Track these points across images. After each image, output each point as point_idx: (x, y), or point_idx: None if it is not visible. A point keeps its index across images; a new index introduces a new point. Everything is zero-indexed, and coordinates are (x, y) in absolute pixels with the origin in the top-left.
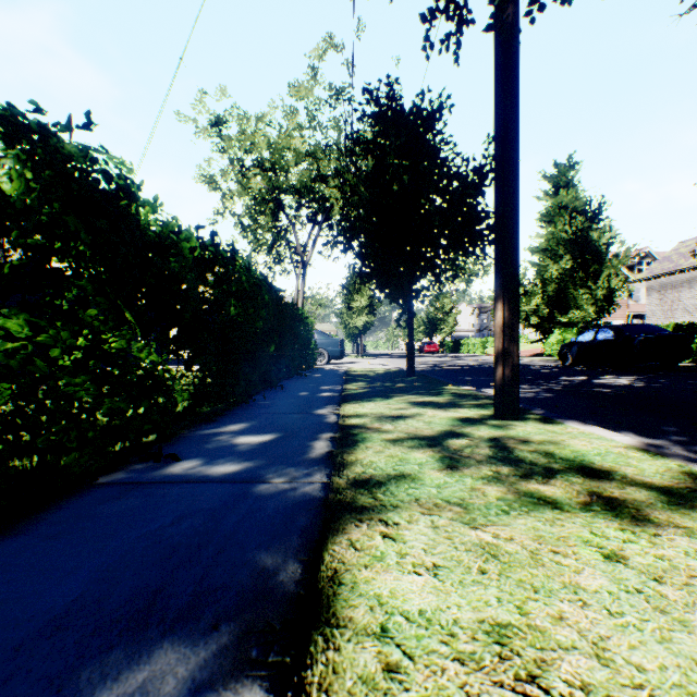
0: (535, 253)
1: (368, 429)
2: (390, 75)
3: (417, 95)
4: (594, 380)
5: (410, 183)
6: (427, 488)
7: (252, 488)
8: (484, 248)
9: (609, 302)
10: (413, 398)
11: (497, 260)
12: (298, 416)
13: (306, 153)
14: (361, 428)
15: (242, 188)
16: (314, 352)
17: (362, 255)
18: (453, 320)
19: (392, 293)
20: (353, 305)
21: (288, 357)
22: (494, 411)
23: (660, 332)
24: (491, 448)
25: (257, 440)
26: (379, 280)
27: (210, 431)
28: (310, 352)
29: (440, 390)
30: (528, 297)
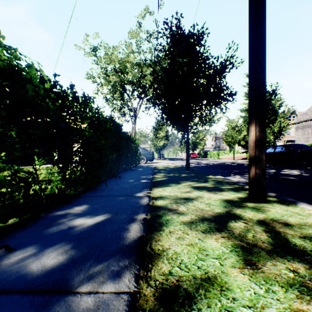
0: (242, 111)
1: (169, 211)
2: (178, 12)
3: (191, 26)
4: (280, 172)
5: (187, 71)
6: (243, 310)
7: (50, 307)
8: (225, 104)
9: (280, 133)
10: (192, 183)
11: (251, 99)
12: (124, 198)
13: (136, 64)
14: (164, 210)
15: (106, 81)
16: (139, 157)
17: (163, 108)
18: (204, 143)
19: (178, 128)
20: (158, 135)
21: (124, 160)
22: (249, 195)
23: (307, 148)
24: (267, 233)
25: (89, 222)
26: (171, 121)
27: (61, 213)
28: (137, 157)
29: (206, 178)
30: (240, 132)
